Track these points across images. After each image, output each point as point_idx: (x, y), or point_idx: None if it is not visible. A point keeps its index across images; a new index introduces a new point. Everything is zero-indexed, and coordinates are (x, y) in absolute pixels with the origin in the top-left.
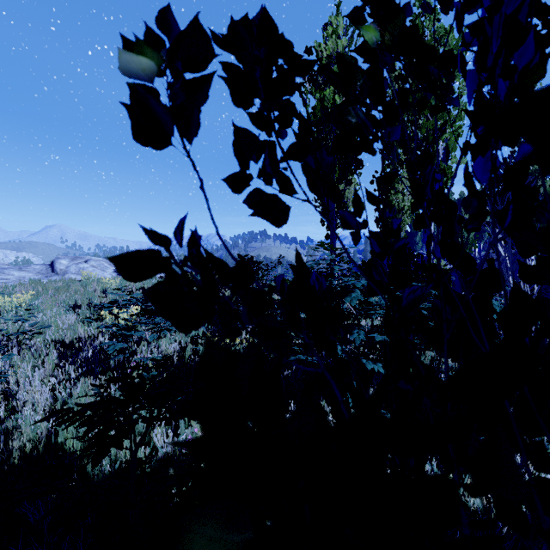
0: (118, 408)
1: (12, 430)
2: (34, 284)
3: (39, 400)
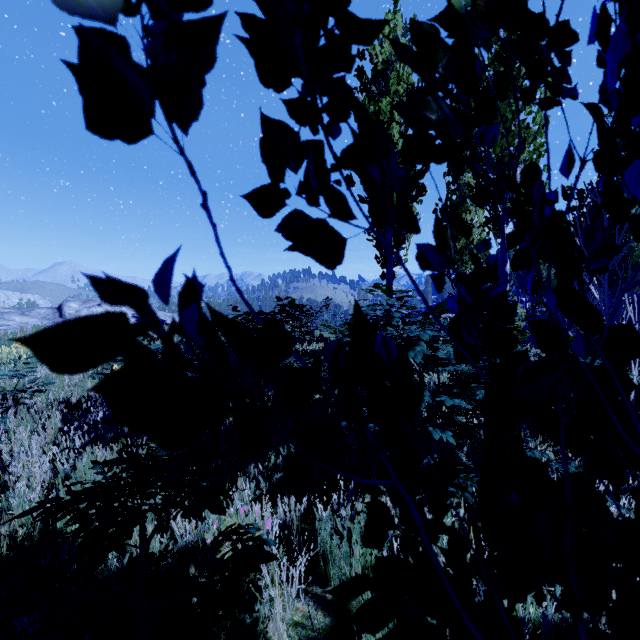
0: (121, 496)
1: (1, 512)
2: None
3: (36, 473)
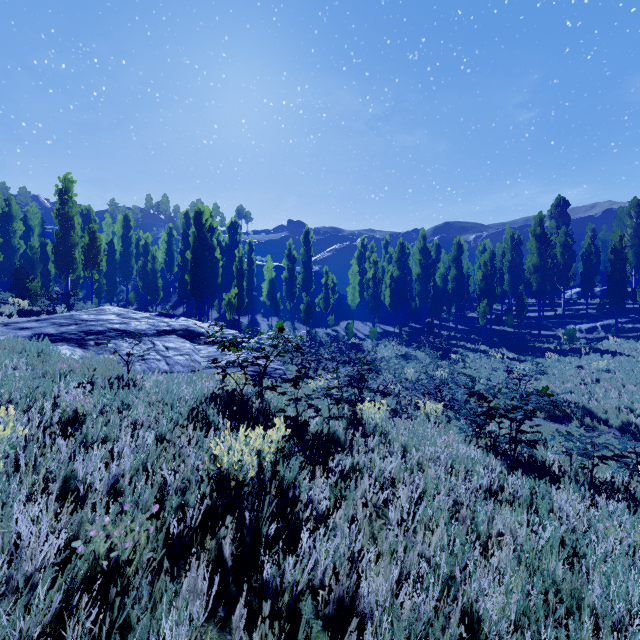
0: None
1: None
2: None
3: None
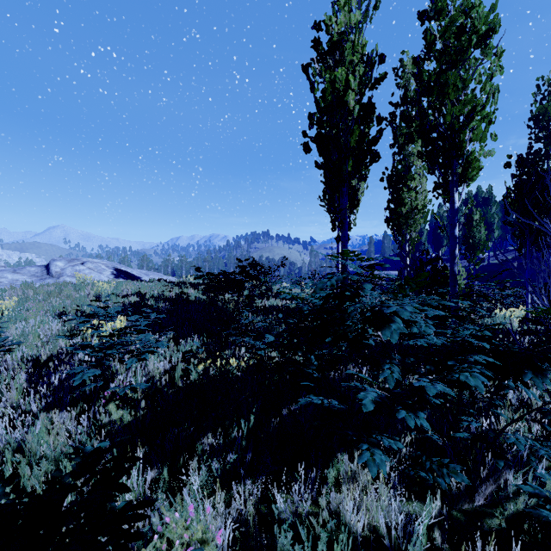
0: None
1: None
2: (26, 288)
3: None
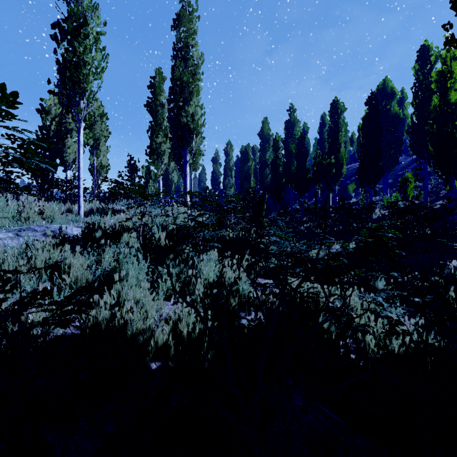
0: None
1: None
2: None
3: None
